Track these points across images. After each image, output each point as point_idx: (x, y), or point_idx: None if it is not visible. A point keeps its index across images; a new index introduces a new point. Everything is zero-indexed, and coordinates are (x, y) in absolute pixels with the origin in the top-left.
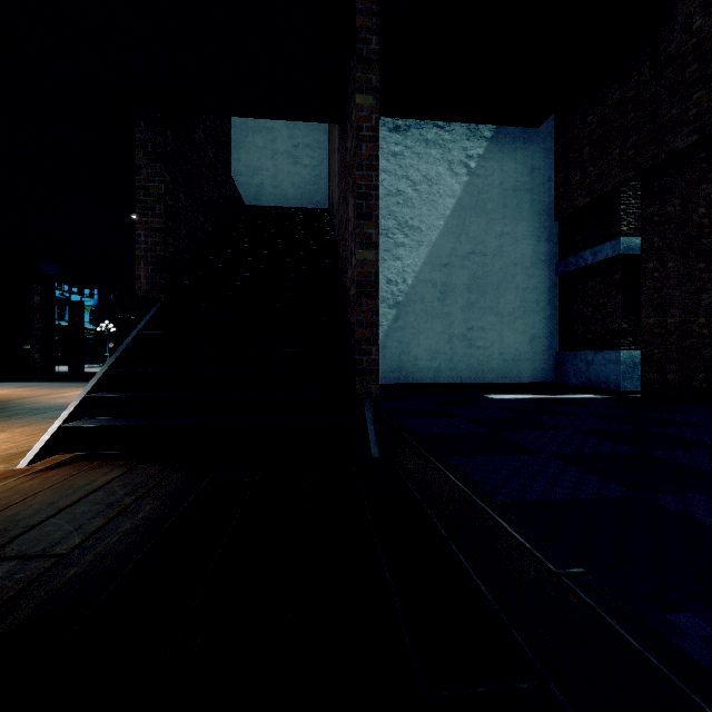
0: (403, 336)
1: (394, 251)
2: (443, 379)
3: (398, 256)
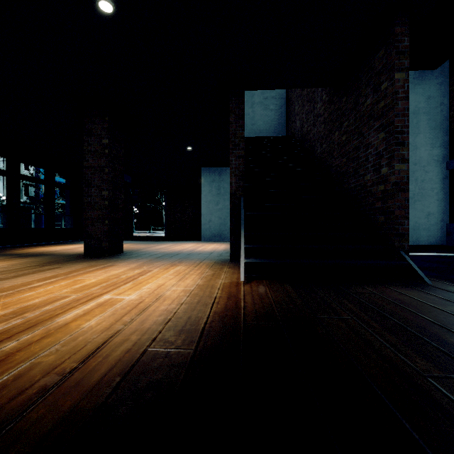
0: None
1: None
2: None
3: None
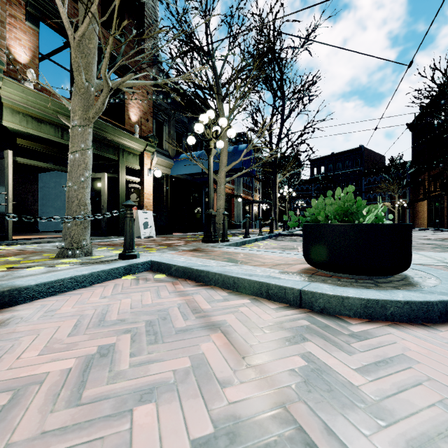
0: None
1: None
2: None
3: None
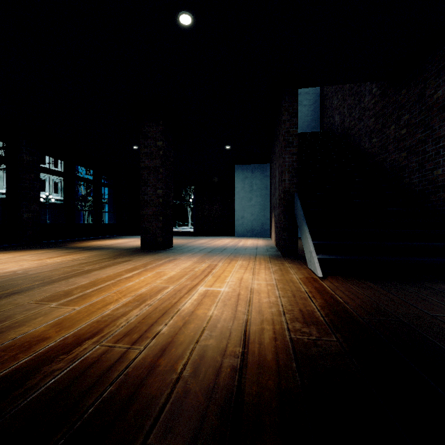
0: None
1: None
2: None
3: None
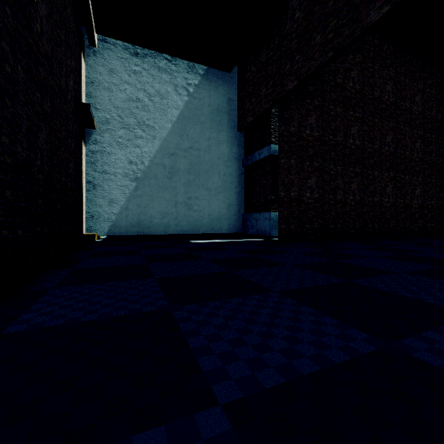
0: (141, 201)
1: (134, 141)
2: (171, 232)
3: (138, 145)
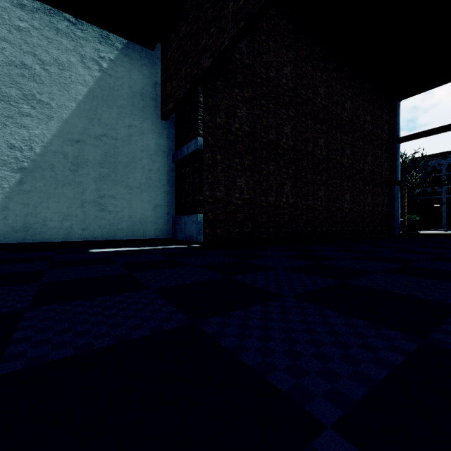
0: (29, 199)
1: (18, 119)
2: (75, 238)
3: (24, 124)
